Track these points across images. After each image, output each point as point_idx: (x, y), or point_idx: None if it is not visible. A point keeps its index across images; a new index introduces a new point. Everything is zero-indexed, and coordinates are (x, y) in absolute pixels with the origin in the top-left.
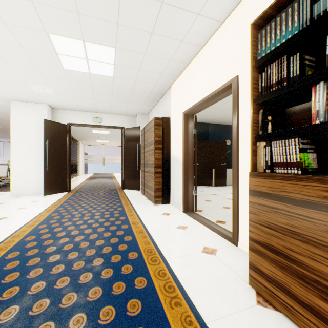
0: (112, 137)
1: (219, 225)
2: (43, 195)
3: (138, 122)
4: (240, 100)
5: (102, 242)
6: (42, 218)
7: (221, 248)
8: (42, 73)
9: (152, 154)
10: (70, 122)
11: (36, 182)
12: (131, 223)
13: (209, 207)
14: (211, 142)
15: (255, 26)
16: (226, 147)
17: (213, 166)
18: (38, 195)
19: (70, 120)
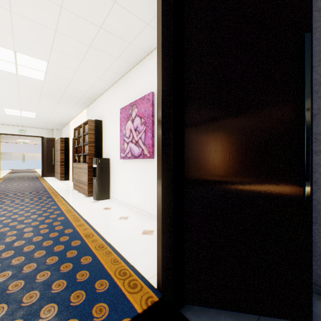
0: (34, 138)
1: None
2: None
3: (54, 134)
4: None
5: (31, 188)
6: None
7: None
8: None
9: (59, 156)
10: (0, 132)
11: None
12: (45, 185)
13: None
14: None
15: (75, 129)
16: None
17: None
18: None
19: (0, 131)
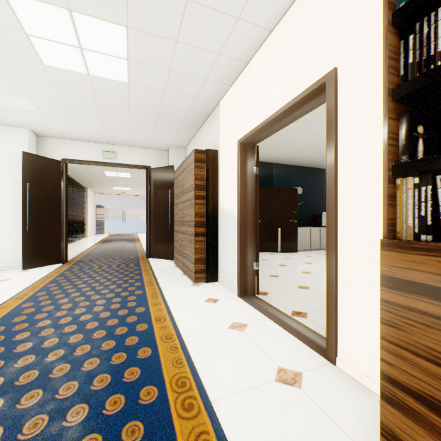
0: (135, 182)
1: (298, 321)
2: (21, 269)
3: (170, 159)
4: (341, 110)
5: (95, 364)
6: (3, 313)
7: (308, 370)
8: (8, 71)
9: (191, 206)
10: (66, 157)
11: (10, 249)
12: (154, 319)
13: (277, 286)
14: (276, 189)
15: None
16: (297, 197)
17: (280, 224)
18: (13, 269)
19: (66, 155)
